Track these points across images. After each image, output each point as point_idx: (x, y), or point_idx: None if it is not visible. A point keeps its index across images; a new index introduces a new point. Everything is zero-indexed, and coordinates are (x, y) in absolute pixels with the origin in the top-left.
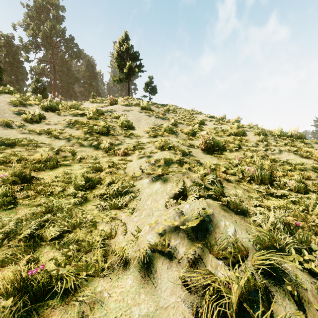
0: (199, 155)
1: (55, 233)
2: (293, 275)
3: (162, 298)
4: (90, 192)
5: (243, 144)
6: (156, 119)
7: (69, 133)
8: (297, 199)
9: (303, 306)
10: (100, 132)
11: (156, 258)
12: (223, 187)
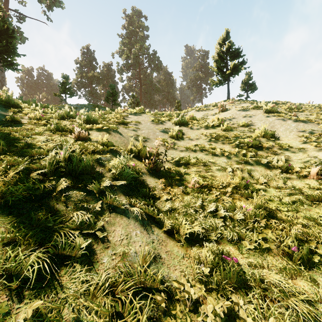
0: None
1: None
2: None
3: None
4: None
5: None
6: (297, 123)
7: (220, 149)
8: None
9: None
10: (253, 146)
11: None
12: None
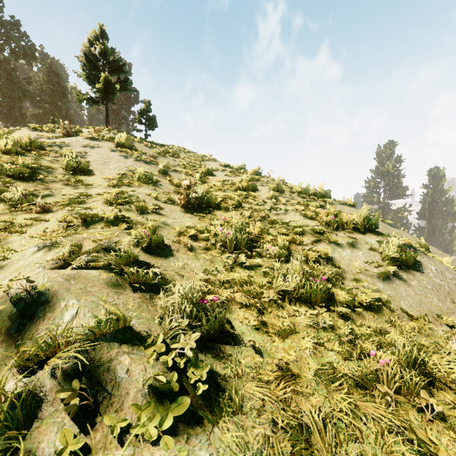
0: (174, 214)
1: None
2: (126, 371)
3: None
4: None
5: (247, 202)
6: (136, 162)
7: None
8: (269, 270)
9: (101, 418)
10: (15, 175)
11: None
12: (172, 256)
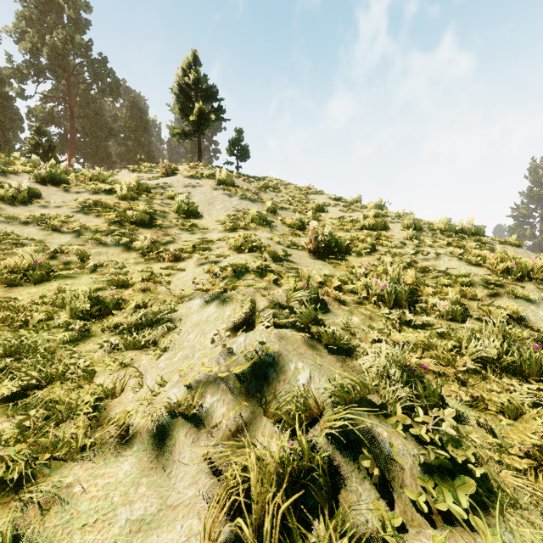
0: (304, 260)
1: (10, 390)
2: (389, 444)
3: (175, 492)
4: (98, 321)
5: (381, 244)
6: (241, 201)
7: (80, 223)
8: (447, 331)
9: (391, 493)
10: (137, 221)
11: (178, 426)
12: (330, 312)
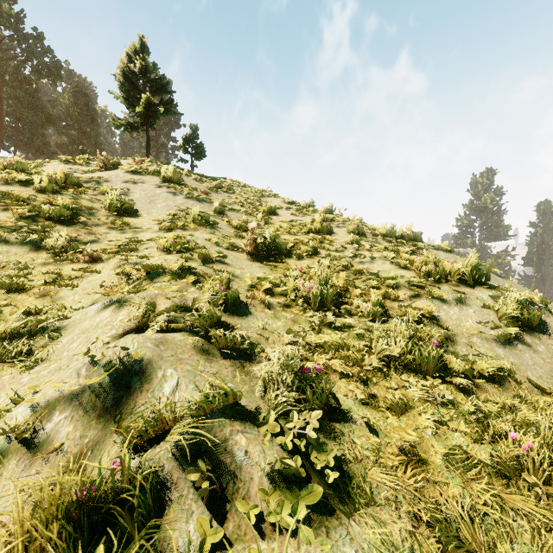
0: (240, 263)
1: None
2: (244, 452)
3: None
4: None
5: (323, 247)
6: (187, 200)
7: None
8: (364, 331)
9: (229, 507)
10: (55, 217)
11: (12, 452)
12: (250, 315)
